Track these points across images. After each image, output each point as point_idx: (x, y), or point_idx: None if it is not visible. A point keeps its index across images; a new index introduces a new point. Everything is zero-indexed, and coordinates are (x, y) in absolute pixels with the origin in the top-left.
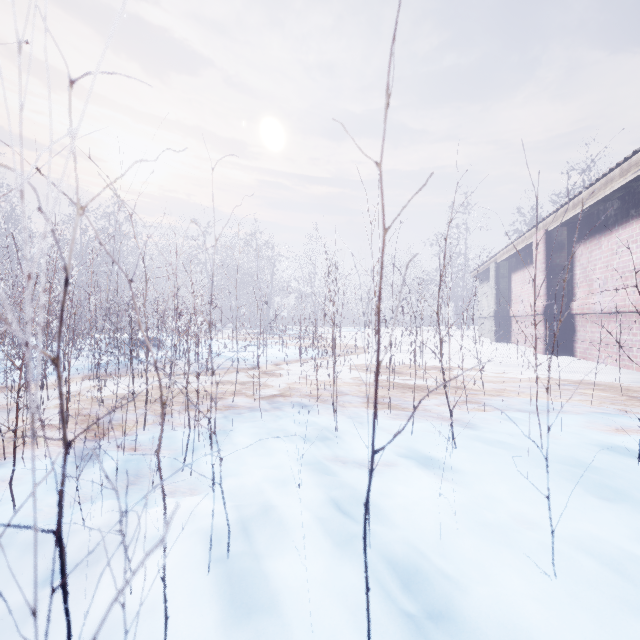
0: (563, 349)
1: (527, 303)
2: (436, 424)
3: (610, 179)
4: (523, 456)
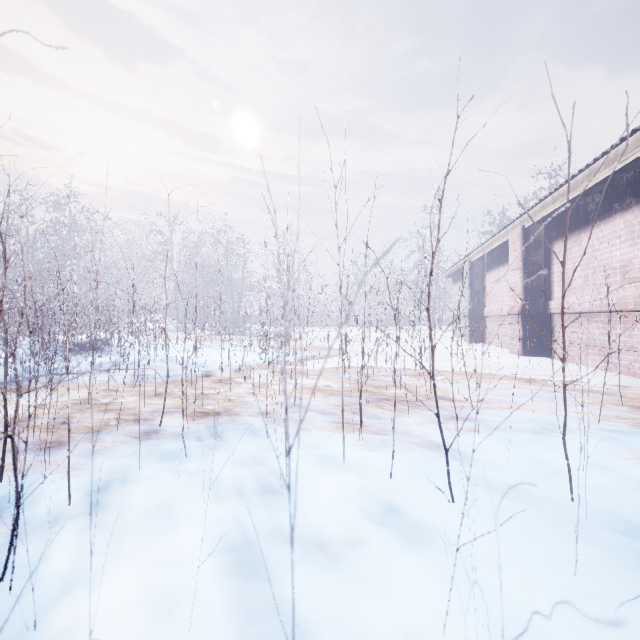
0: (540, 350)
1: (502, 303)
2: (421, 457)
3: (594, 170)
4: (552, 519)
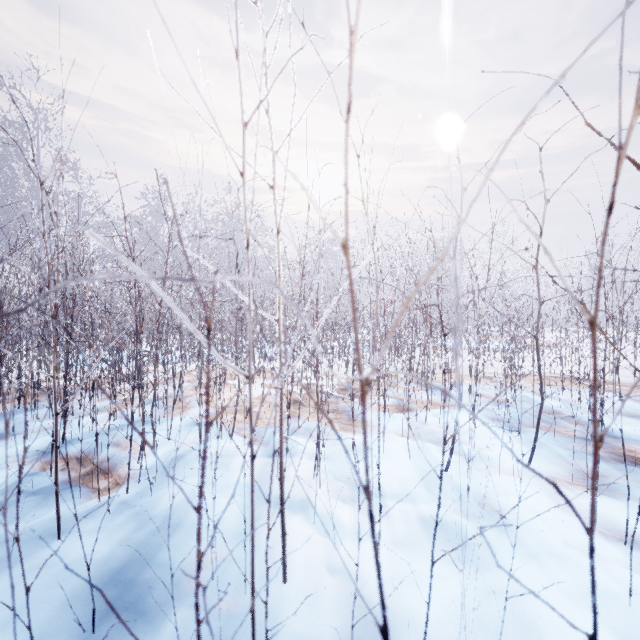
0: None
1: None
2: None
3: None
4: None
